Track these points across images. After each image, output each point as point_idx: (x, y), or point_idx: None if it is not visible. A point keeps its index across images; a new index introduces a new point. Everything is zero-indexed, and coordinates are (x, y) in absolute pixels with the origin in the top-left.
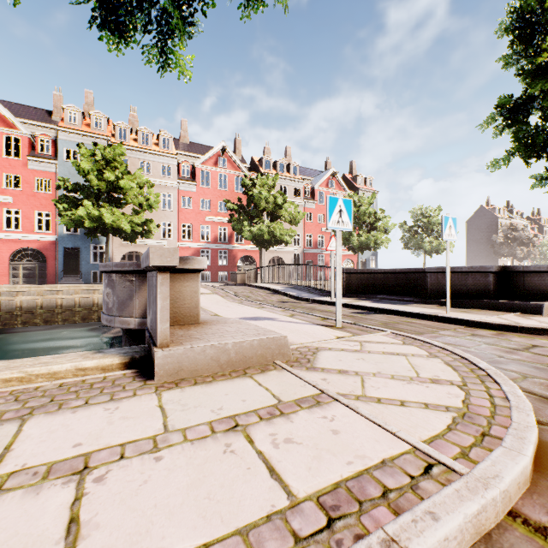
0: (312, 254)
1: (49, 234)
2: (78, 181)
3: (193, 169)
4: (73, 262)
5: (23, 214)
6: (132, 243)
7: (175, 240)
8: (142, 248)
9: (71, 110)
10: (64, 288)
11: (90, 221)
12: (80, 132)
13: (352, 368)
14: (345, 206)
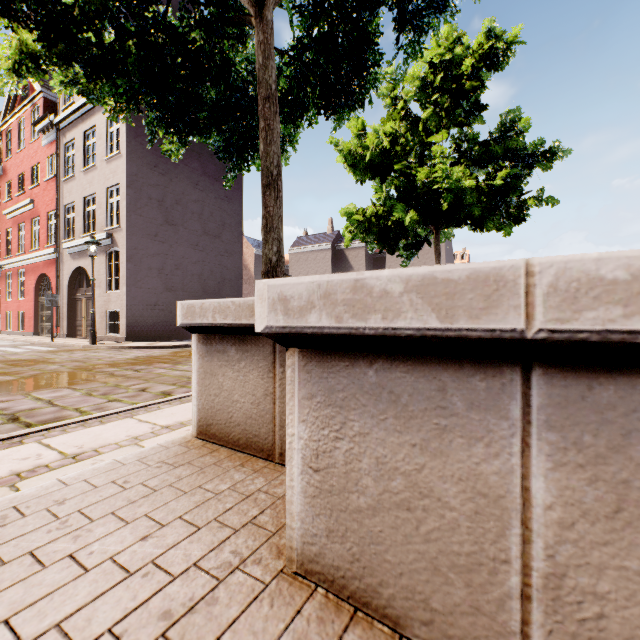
0: None
1: None
2: None
3: None
4: None
5: None
6: None
7: None
8: None
9: None
10: None
11: None
12: None
13: None
14: None
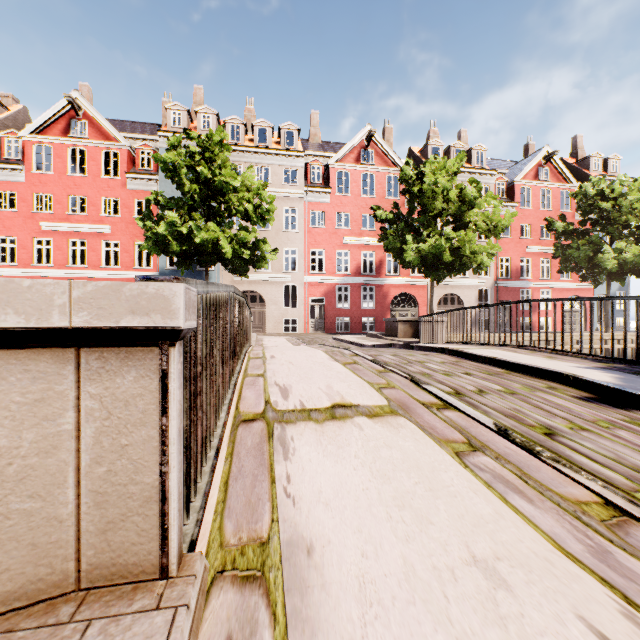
0: (509, 289)
1: (149, 270)
2: None
3: (325, 171)
4: None
5: (122, 247)
6: (246, 279)
7: (302, 273)
8: (258, 286)
9: (175, 110)
10: None
11: (176, 242)
12: (183, 135)
13: None
14: None
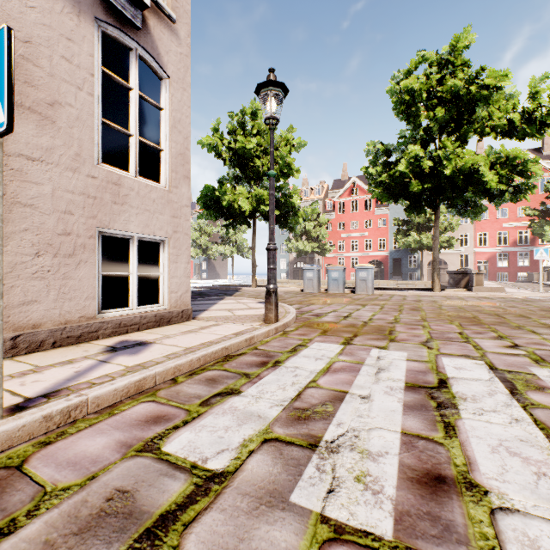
0: None
1: (384, 251)
2: (400, 216)
3: None
4: (397, 267)
5: (372, 241)
6: None
7: (471, 247)
8: (443, 256)
9: None
10: (400, 283)
11: (414, 244)
12: None
13: (518, 293)
14: (544, 251)
